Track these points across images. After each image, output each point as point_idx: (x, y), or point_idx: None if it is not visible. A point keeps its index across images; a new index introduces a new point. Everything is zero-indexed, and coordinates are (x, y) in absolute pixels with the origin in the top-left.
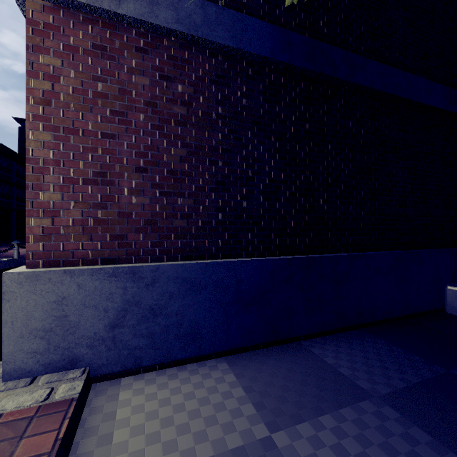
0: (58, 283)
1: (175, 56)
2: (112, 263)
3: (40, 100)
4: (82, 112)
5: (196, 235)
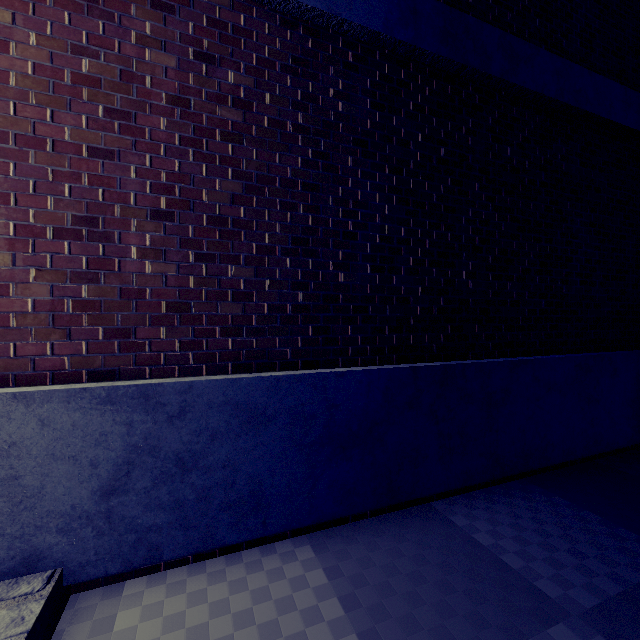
0: (2, 418)
1: (222, 22)
2: (108, 378)
3: None
4: (52, 109)
5: (259, 329)
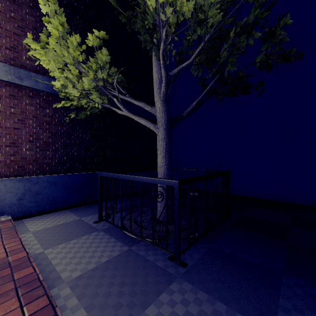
0: None
1: (46, 99)
2: (18, 176)
3: None
4: (4, 120)
5: (55, 165)
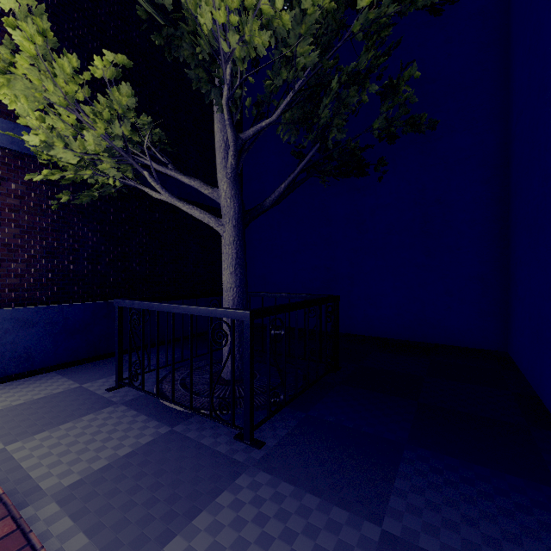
0: None
1: (9, 163)
2: None
3: None
4: None
5: (29, 289)
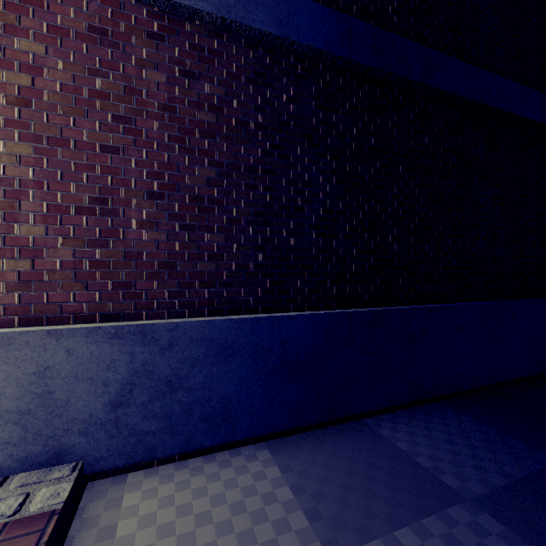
0: (40, 348)
1: (200, 46)
2: (115, 319)
3: (15, 99)
4: (74, 117)
5: (229, 282)
